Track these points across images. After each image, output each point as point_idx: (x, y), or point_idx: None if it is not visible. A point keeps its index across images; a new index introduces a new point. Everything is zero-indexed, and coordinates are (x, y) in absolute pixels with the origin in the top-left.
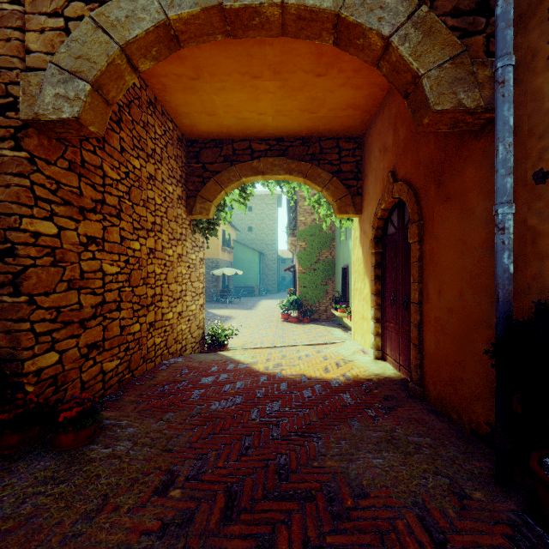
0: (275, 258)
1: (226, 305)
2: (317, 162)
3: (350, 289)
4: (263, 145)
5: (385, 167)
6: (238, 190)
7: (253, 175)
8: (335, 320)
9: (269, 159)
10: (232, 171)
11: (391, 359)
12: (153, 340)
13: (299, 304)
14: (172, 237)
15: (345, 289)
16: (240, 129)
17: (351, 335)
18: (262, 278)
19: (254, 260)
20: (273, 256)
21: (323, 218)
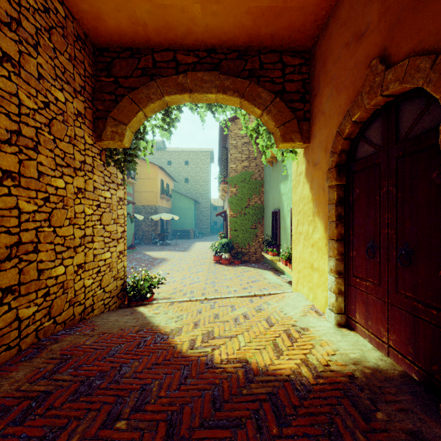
0: (208, 206)
1: (162, 247)
2: (257, 79)
3: (281, 232)
4: (191, 57)
5: (359, 62)
6: (160, 114)
7: (178, 93)
8: (264, 261)
9: (198, 73)
10: (151, 87)
11: (367, 332)
12: (15, 314)
13: (230, 247)
14: (64, 163)
15: (276, 232)
16: (160, 30)
17: (284, 280)
18: (196, 223)
19: (189, 207)
20: (206, 203)
21: (262, 149)
